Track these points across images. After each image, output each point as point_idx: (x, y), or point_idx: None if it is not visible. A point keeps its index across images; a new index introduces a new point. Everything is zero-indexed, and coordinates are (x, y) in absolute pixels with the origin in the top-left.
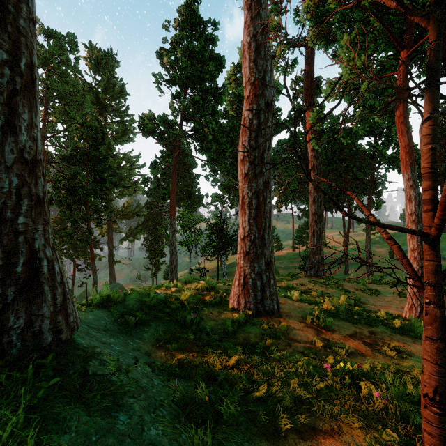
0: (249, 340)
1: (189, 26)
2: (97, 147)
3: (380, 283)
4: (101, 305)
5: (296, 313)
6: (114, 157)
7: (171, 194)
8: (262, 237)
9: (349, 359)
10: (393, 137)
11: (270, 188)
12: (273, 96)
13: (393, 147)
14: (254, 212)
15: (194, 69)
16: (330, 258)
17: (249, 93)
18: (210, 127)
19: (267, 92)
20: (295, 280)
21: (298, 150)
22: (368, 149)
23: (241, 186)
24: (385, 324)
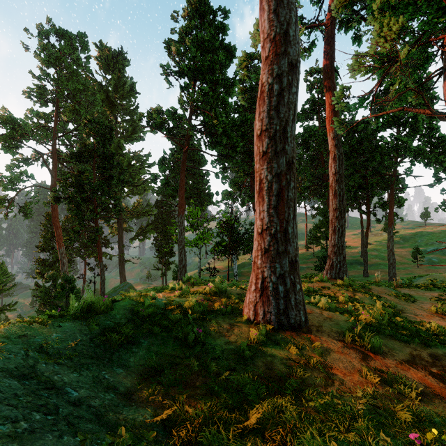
0: (272, 368)
1: (199, 15)
2: (105, 143)
3: (410, 287)
4: (76, 317)
5: (329, 327)
6: (124, 156)
7: (179, 190)
8: (285, 231)
9: (424, 405)
10: (419, 127)
11: (295, 170)
12: (298, 55)
13: (419, 138)
14: (274, 200)
15: (204, 59)
16: (347, 258)
17: (268, 52)
18: (220, 120)
19: (291, 49)
20: (315, 283)
21: (313, 145)
22: (391, 141)
23: (258, 168)
24: (443, 342)
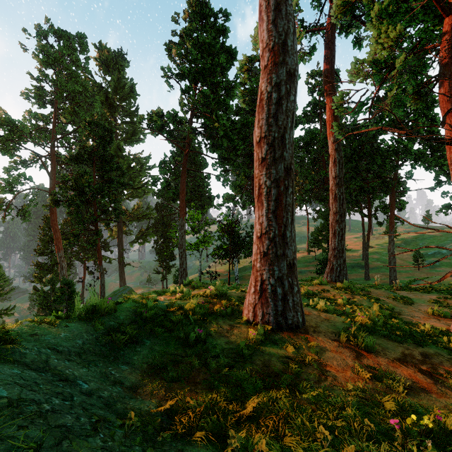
0: (270, 366)
1: (199, 17)
2: (105, 146)
3: (409, 289)
4: (82, 317)
5: (325, 328)
6: (124, 158)
7: (180, 193)
8: (283, 235)
9: (410, 398)
10: (420, 131)
11: (293, 176)
12: (296, 65)
13: (419, 142)
14: (273, 205)
15: (205, 61)
16: (348, 262)
17: (267, 62)
18: (221, 123)
19: (289, 59)
20: (315, 286)
21: (314, 148)
22: (392, 144)
23: (257, 173)
24: (435, 342)
